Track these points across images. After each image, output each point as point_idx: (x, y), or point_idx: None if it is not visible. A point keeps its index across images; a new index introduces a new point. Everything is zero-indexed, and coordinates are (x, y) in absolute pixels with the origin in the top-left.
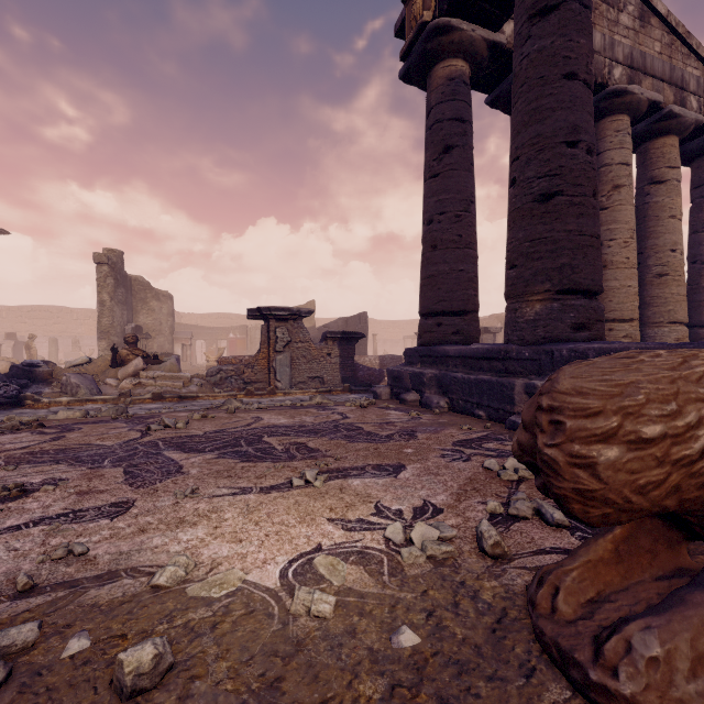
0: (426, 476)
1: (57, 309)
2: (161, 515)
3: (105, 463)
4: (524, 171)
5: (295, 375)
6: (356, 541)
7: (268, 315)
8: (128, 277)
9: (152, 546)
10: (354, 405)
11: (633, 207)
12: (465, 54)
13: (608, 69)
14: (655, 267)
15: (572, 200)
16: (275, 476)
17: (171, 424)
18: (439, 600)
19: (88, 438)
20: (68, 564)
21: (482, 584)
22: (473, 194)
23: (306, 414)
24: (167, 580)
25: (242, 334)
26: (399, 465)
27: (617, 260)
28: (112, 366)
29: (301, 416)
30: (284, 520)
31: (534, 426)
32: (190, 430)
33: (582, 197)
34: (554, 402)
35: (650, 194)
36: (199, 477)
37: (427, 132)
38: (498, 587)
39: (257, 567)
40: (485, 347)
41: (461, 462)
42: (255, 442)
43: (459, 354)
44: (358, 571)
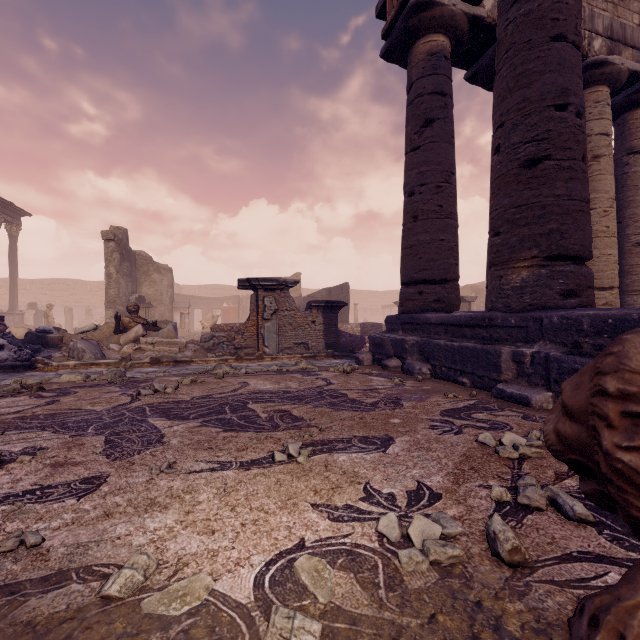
0: (417, 452)
1: (73, 282)
2: (131, 494)
3: (88, 430)
4: (509, 136)
5: (282, 341)
6: (345, 536)
7: (257, 285)
8: (132, 252)
9: (114, 536)
10: (338, 370)
11: (612, 176)
12: (446, 29)
13: (588, 41)
14: (634, 236)
15: (561, 164)
16: (257, 449)
17: (160, 388)
18: (452, 631)
19: (80, 402)
20: (16, 559)
21: (503, 607)
22: (454, 165)
23: (291, 379)
24: (120, 589)
25: (235, 304)
26: (387, 438)
27: (597, 229)
28: (116, 333)
29: (287, 381)
30: (263, 505)
31: (588, 415)
32: (178, 395)
33: (571, 161)
34: (629, 385)
35: (629, 164)
36: (179, 449)
37: (408, 107)
38: (526, 613)
39: (229, 570)
40: (468, 314)
41: (452, 435)
42: (240, 409)
43: (441, 322)
44: (347, 581)
